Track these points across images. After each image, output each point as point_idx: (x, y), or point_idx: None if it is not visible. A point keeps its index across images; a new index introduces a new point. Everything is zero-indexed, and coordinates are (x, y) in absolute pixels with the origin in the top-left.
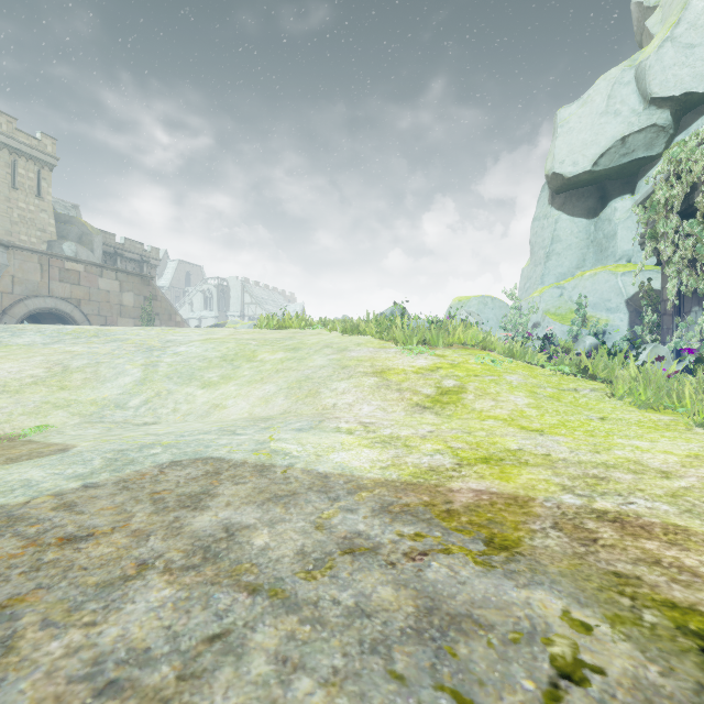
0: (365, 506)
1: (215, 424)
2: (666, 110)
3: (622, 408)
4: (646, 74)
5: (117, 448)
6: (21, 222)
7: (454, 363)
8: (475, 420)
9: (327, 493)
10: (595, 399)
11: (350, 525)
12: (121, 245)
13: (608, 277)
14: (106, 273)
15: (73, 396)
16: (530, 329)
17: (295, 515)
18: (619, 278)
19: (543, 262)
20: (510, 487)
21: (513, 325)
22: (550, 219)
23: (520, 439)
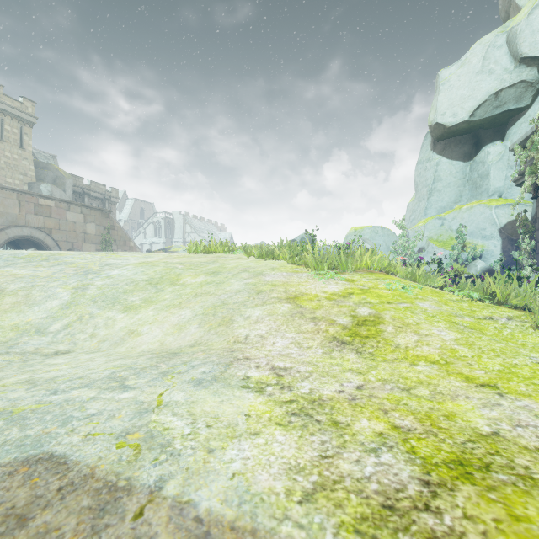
0: None
1: (115, 361)
2: (534, 68)
3: None
4: (517, 37)
5: None
6: (7, 168)
7: (365, 288)
8: (404, 364)
9: None
10: (519, 331)
11: None
12: (88, 187)
13: (483, 210)
14: (72, 208)
15: None
16: (417, 253)
17: None
18: (493, 211)
19: (426, 197)
20: None
21: (401, 249)
22: (432, 162)
23: (480, 406)
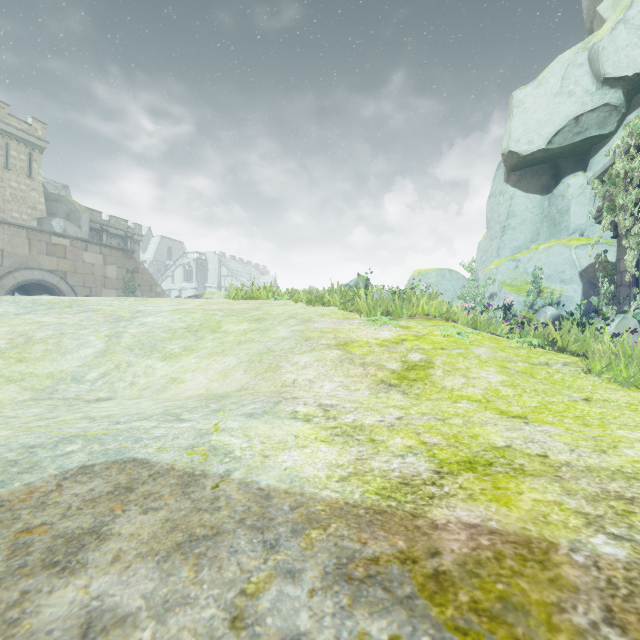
0: (314, 563)
1: (164, 403)
2: (618, 90)
3: (602, 386)
4: (599, 55)
5: (30, 442)
6: (13, 200)
7: (419, 335)
8: (447, 402)
9: (263, 531)
10: (571, 375)
11: (286, 614)
12: (107, 222)
13: (562, 250)
14: (90, 247)
15: (29, 369)
16: (487, 299)
17: (206, 586)
18: (573, 251)
19: (499, 236)
20: (515, 519)
21: (470, 295)
22: (506, 195)
23: (504, 430)
